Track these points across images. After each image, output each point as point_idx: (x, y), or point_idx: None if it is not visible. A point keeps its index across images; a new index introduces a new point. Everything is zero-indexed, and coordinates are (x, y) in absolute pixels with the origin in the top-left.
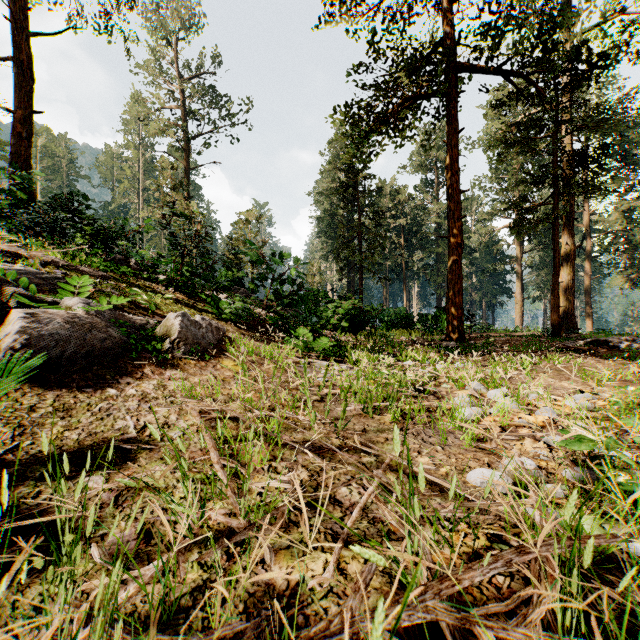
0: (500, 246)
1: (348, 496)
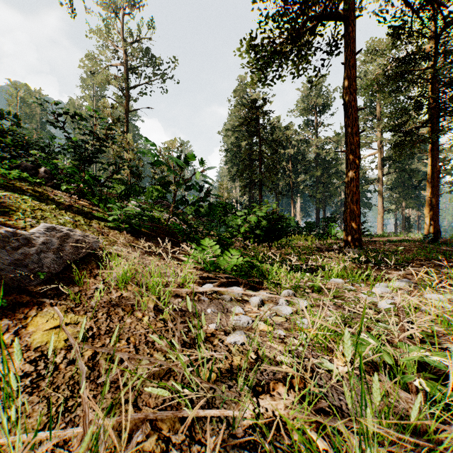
0: (365, 170)
1: None
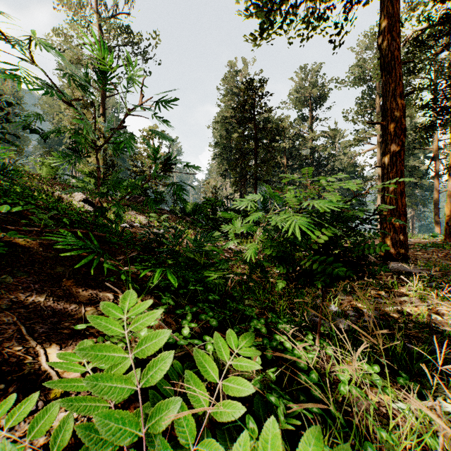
0: (364, 166)
1: None
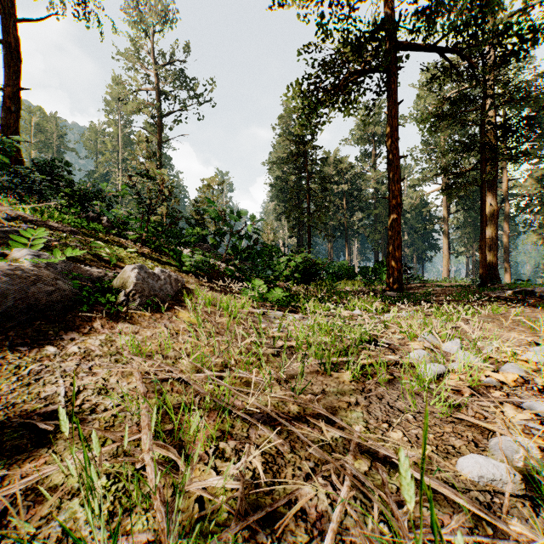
0: (429, 208)
1: (313, 500)
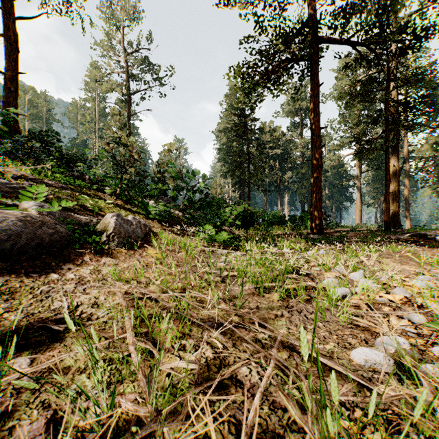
0: (345, 168)
1: (248, 376)
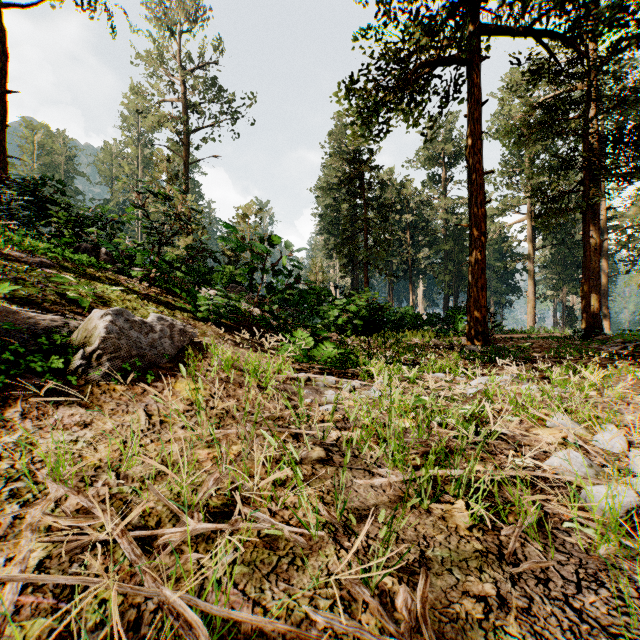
0: (511, 243)
1: None
